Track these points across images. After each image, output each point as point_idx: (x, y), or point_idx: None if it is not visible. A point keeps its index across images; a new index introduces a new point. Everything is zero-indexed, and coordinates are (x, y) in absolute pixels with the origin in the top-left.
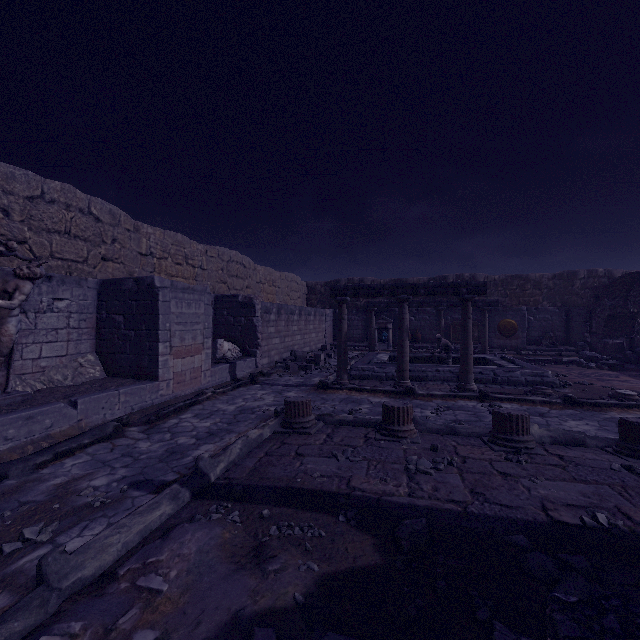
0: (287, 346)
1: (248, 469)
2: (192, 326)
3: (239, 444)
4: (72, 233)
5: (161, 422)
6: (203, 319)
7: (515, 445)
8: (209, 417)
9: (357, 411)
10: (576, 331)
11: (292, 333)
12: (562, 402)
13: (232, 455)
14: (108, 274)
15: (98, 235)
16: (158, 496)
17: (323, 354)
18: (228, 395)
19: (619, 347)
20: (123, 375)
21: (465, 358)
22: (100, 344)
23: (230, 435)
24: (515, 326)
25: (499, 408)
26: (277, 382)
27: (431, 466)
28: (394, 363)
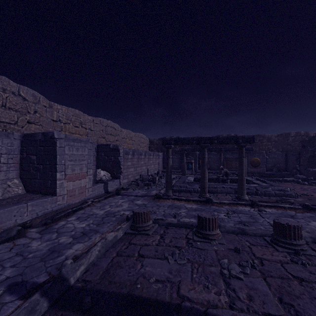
0: (138, 172)
1: (102, 270)
2: (80, 162)
3: (98, 246)
4: (7, 106)
5: (54, 224)
6: (87, 158)
7: (294, 247)
8: (86, 219)
9: (178, 214)
10: (291, 164)
11: (141, 165)
12: (302, 208)
13: (91, 257)
14: (31, 131)
15: (24, 108)
16: (16, 311)
17: (157, 177)
18: (101, 203)
19: (315, 172)
20: (35, 192)
21: (241, 181)
22: (22, 173)
23: (96, 235)
24: (259, 161)
25: (278, 219)
26: (131, 194)
27: (240, 270)
28: (198, 182)
